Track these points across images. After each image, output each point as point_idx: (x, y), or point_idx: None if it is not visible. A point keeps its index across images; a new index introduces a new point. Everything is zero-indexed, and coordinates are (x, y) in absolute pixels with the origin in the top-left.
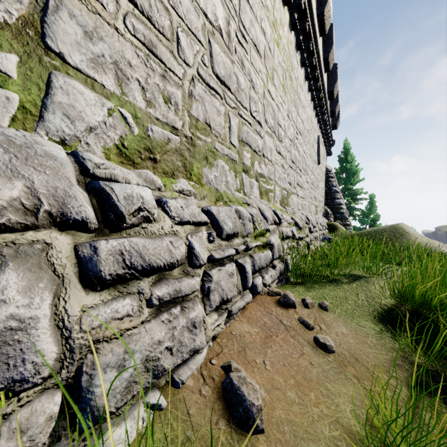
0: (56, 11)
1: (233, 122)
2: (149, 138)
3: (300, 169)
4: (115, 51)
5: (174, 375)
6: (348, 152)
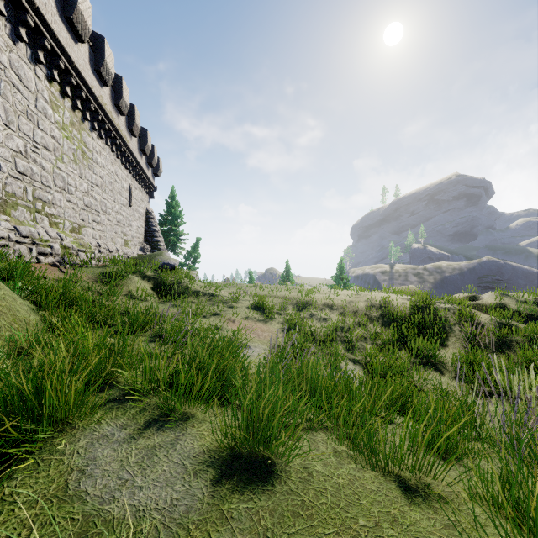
0: None
1: (29, 190)
2: None
3: (98, 211)
4: None
5: None
6: (173, 198)
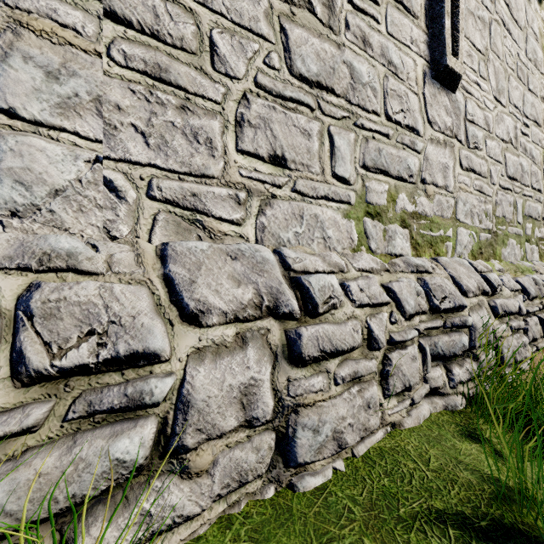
0: (458, 202)
1: (518, 204)
2: (480, 242)
3: None
4: (470, 204)
5: (517, 366)
6: None
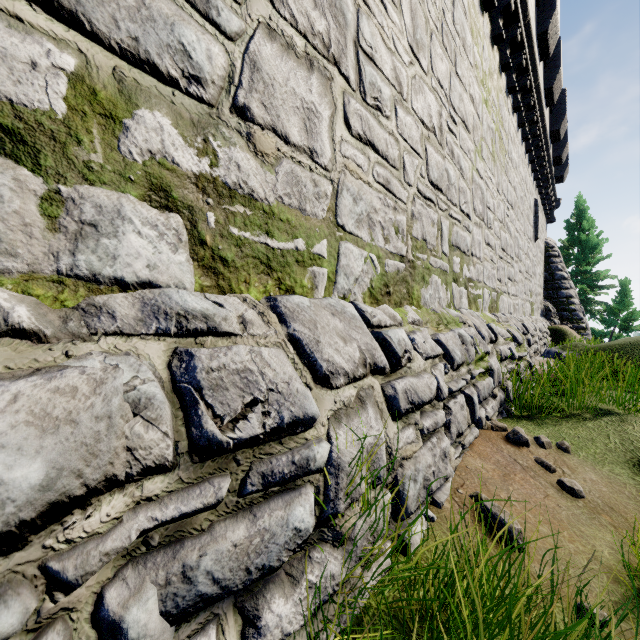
0: (341, 192)
1: (444, 227)
2: (386, 274)
3: (512, 256)
4: (368, 204)
5: (434, 497)
6: (583, 215)
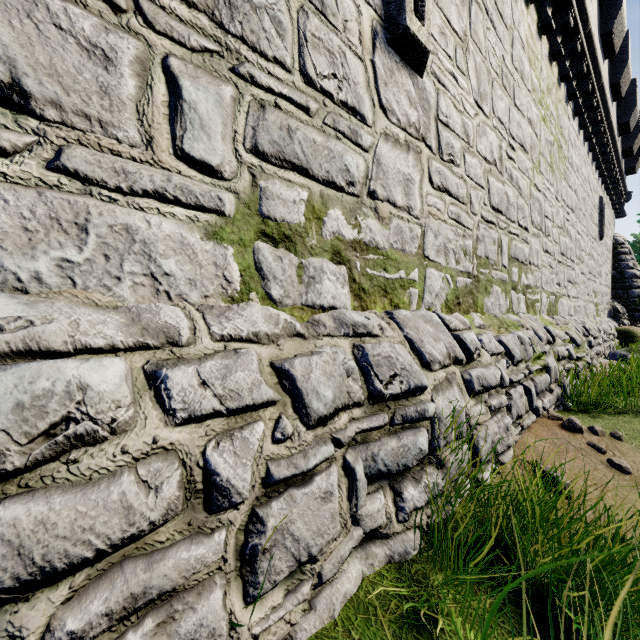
0: (427, 232)
1: (504, 243)
2: (457, 288)
3: (572, 259)
4: (444, 237)
5: (499, 458)
6: None
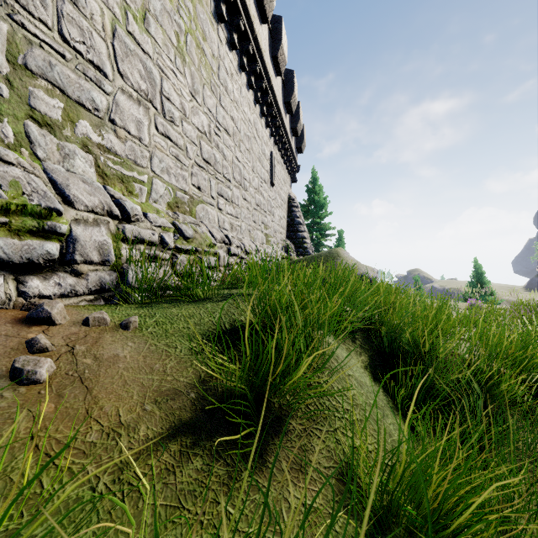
0: None
1: None
2: None
3: (228, 178)
4: None
5: None
6: (317, 182)
